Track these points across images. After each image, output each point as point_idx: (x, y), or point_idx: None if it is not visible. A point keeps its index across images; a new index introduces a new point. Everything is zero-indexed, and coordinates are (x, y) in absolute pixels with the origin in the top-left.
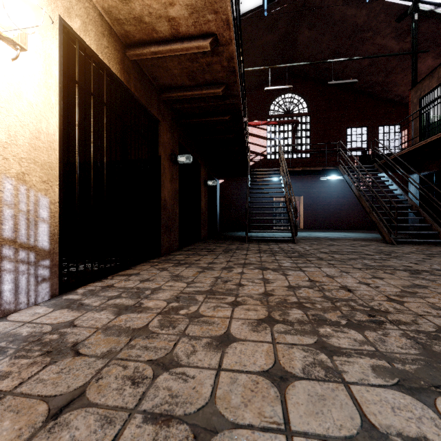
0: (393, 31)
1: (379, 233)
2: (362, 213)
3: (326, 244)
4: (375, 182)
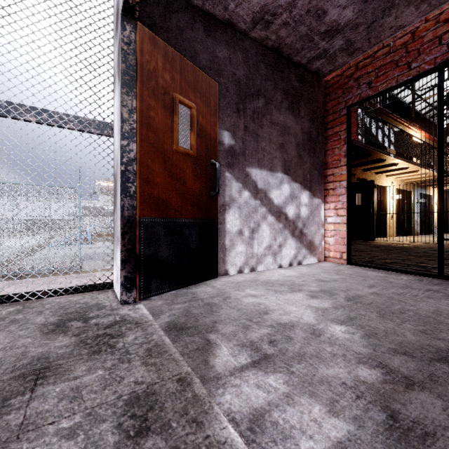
0: None
1: None
2: None
3: None
4: None
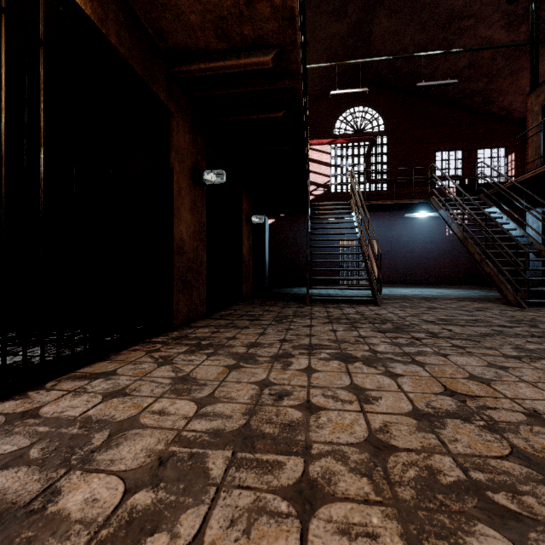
0: (503, 17)
1: (497, 290)
2: (455, 262)
3: (425, 307)
4: (490, 217)
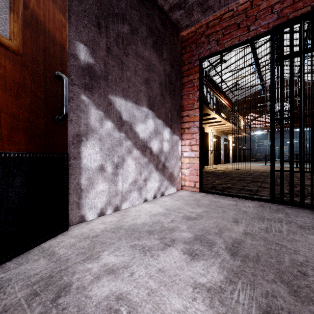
0: None
1: None
2: None
3: None
4: None
